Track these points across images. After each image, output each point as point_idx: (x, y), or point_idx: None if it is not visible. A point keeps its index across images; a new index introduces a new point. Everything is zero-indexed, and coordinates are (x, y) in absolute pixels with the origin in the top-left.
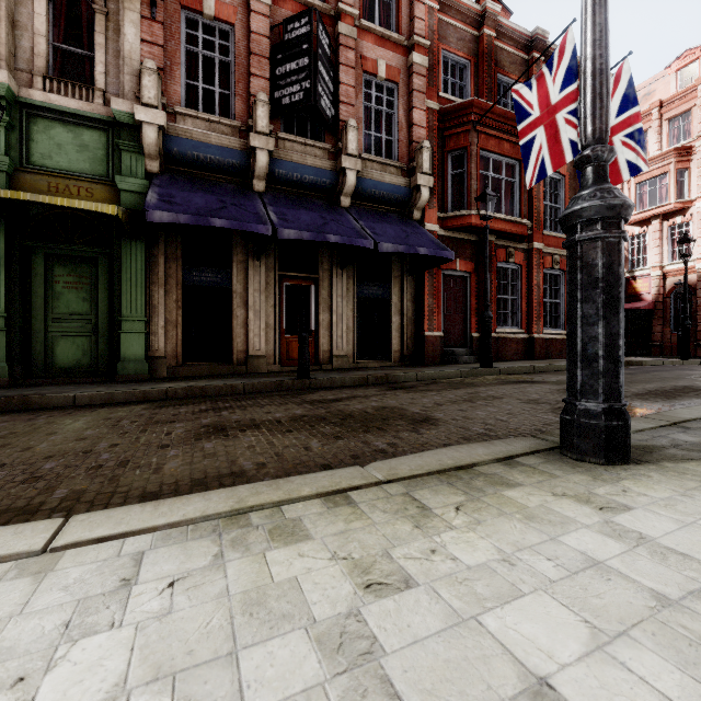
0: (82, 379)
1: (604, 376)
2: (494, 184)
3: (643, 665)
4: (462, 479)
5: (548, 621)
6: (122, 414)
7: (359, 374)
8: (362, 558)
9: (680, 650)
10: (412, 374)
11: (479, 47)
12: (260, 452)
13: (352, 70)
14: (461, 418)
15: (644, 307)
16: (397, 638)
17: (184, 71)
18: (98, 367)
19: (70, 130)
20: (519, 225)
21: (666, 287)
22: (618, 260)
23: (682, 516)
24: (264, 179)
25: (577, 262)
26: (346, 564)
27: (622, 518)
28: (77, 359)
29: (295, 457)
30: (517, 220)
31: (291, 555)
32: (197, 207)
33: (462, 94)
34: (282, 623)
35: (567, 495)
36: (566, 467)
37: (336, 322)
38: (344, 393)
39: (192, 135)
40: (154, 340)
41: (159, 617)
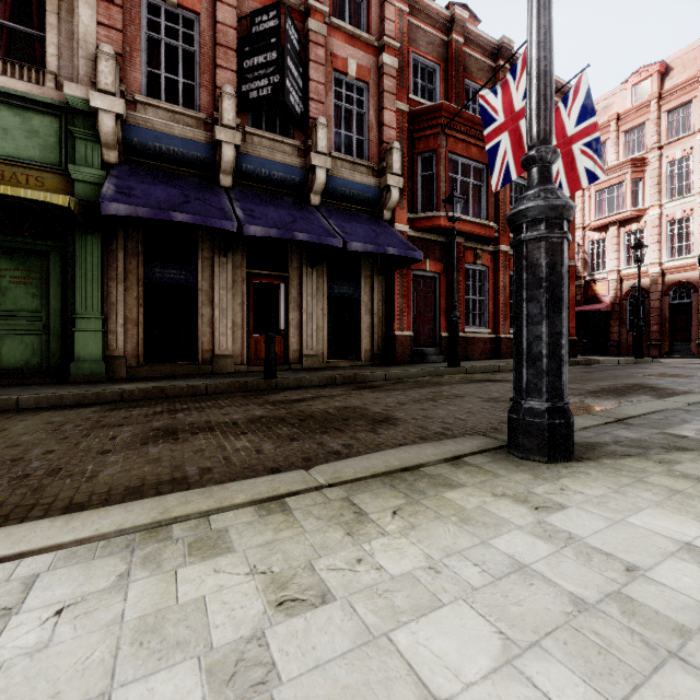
0: (31, 380)
1: (547, 375)
2: (463, 187)
3: (549, 679)
4: (406, 481)
5: (461, 634)
6: (67, 418)
7: (328, 373)
8: (282, 571)
9: (589, 659)
10: (380, 373)
11: (448, 52)
12: (208, 457)
13: (322, 67)
14: (421, 418)
15: (603, 308)
16: (297, 663)
17: (145, 58)
18: (49, 367)
19: (18, 114)
20: (486, 227)
21: (623, 290)
22: (561, 260)
23: (613, 514)
24: (231, 173)
25: (523, 261)
26: (263, 579)
27: (555, 518)
28: (25, 359)
29: (244, 460)
30: (484, 223)
31: (206, 572)
32: (158, 200)
33: (432, 98)
34: (173, 653)
35: (507, 495)
36: (511, 466)
37: (306, 321)
38: (309, 393)
39: (153, 125)
40: (113, 338)
41: (32, 653)
